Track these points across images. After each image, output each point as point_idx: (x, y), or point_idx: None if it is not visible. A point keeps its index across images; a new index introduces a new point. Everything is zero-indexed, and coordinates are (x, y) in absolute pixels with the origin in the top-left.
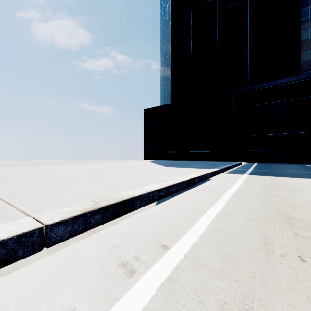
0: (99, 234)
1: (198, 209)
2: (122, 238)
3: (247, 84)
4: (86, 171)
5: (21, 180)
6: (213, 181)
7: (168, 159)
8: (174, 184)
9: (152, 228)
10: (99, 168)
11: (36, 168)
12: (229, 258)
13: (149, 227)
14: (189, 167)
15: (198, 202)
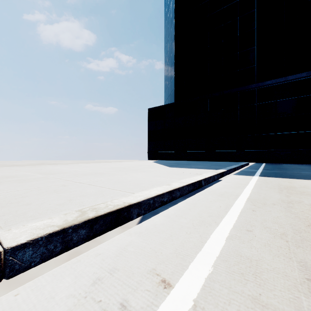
0: (79, 259)
1: (207, 220)
2: (108, 266)
3: (254, 81)
4: (85, 172)
5: (12, 182)
6: (221, 183)
7: (172, 159)
8: (178, 188)
9: (150, 249)
10: (99, 168)
11: (35, 169)
12: (261, 309)
13: (146, 248)
14: (194, 168)
15: (206, 211)
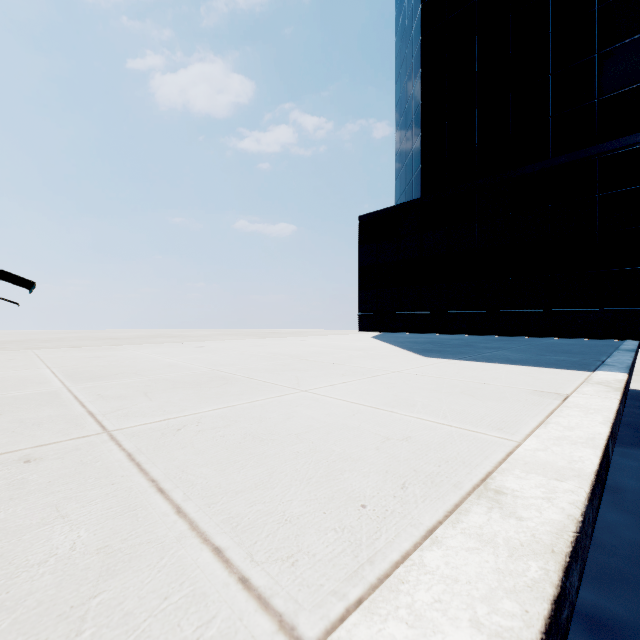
0: None
1: None
2: None
3: None
4: (186, 373)
5: None
6: None
7: (415, 329)
8: (575, 539)
9: None
10: (236, 358)
11: (87, 357)
12: None
13: None
14: (501, 362)
15: None
